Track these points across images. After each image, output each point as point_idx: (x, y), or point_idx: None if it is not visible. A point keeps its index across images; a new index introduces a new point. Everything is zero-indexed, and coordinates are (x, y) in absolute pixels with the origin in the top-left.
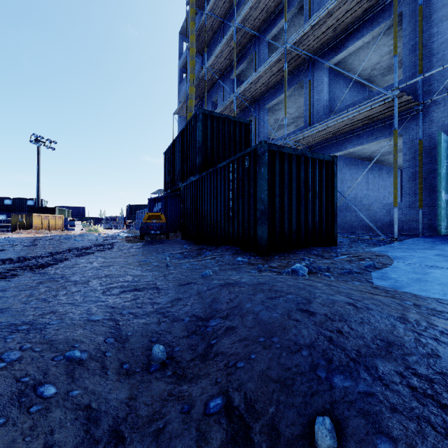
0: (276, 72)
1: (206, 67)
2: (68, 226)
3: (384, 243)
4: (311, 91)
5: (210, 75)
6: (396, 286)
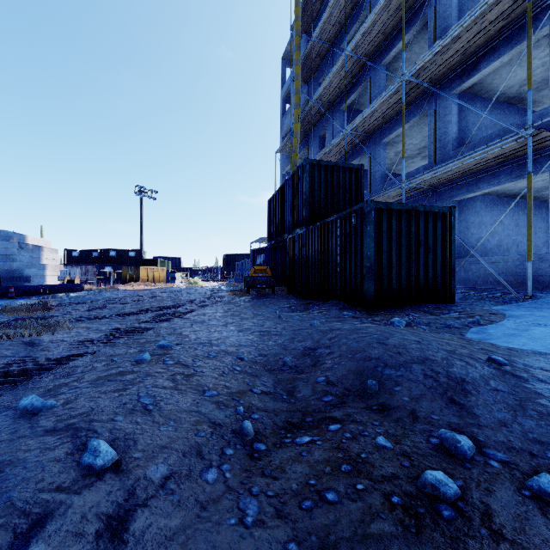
0: (394, 104)
1: (313, 101)
2: (170, 278)
3: (517, 302)
4: (437, 122)
5: (317, 108)
6: (484, 338)
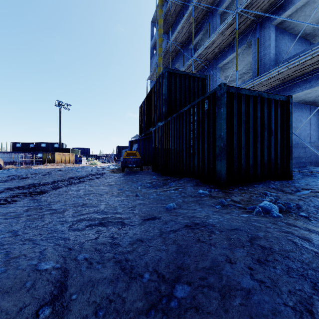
0: (228, 36)
1: (171, 41)
2: (78, 161)
3: None
4: (259, 47)
5: (173, 47)
6: None
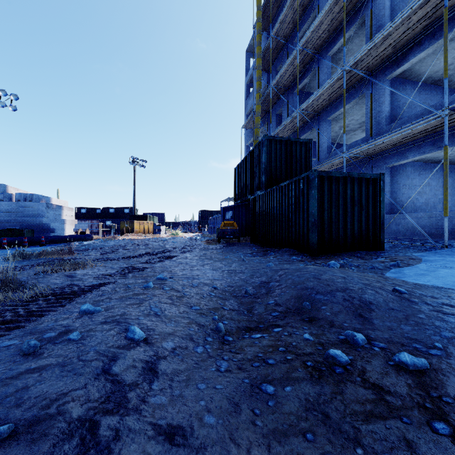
0: (337, 88)
1: (271, 86)
2: (156, 230)
3: (436, 250)
4: (373, 103)
5: (275, 91)
6: (399, 277)
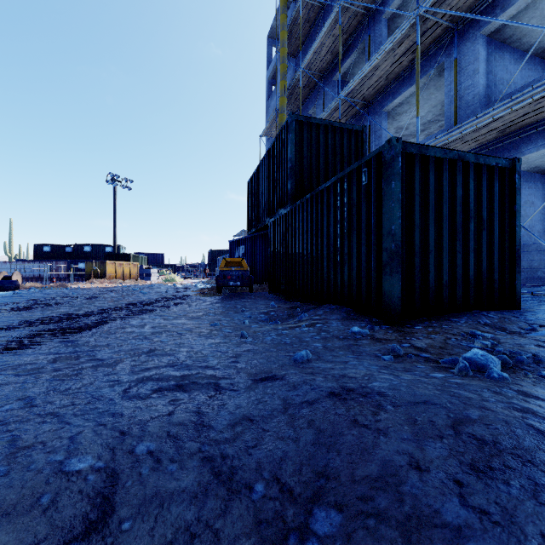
0: (401, 56)
1: (301, 69)
2: (144, 275)
3: None
4: (458, 75)
5: (306, 79)
6: None
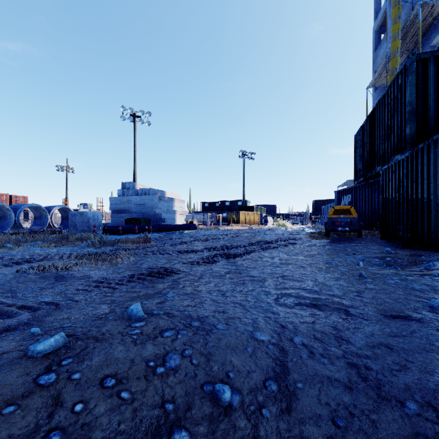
0: None
1: (421, 2)
2: (263, 221)
3: None
4: None
5: (427, 10)
6: None
